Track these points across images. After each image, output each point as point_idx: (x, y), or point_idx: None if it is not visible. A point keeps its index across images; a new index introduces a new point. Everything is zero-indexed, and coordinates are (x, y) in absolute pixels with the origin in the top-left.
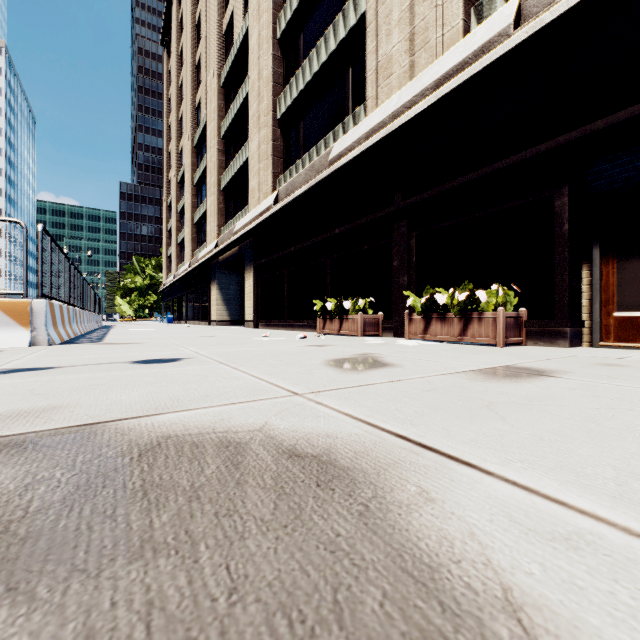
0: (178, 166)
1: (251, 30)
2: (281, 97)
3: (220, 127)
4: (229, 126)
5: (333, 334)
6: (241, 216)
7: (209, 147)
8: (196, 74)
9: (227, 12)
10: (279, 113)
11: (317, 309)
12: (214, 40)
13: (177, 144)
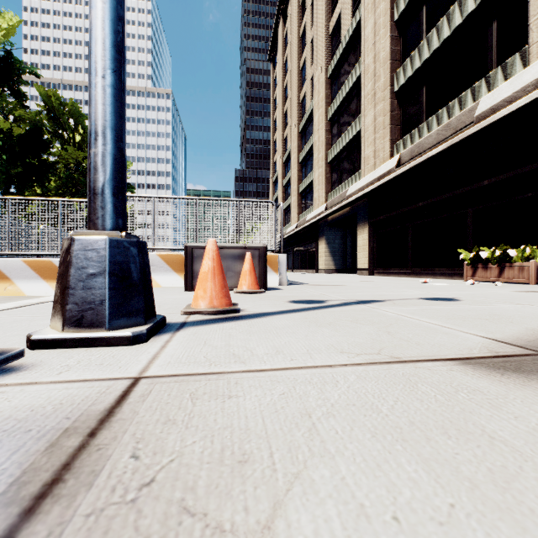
0: (283, 150)
1: (365, 22)
2: (399, 71)
3: (327, 111)
4: (336, 109)
5: (482, 281)
6: (350, 181)
7: (317, 130)
8: (300, 74)
9: (334, 16)
10: (396, 86)
11: (463, 258)
12: (322, 42)
13: (282, 133)
